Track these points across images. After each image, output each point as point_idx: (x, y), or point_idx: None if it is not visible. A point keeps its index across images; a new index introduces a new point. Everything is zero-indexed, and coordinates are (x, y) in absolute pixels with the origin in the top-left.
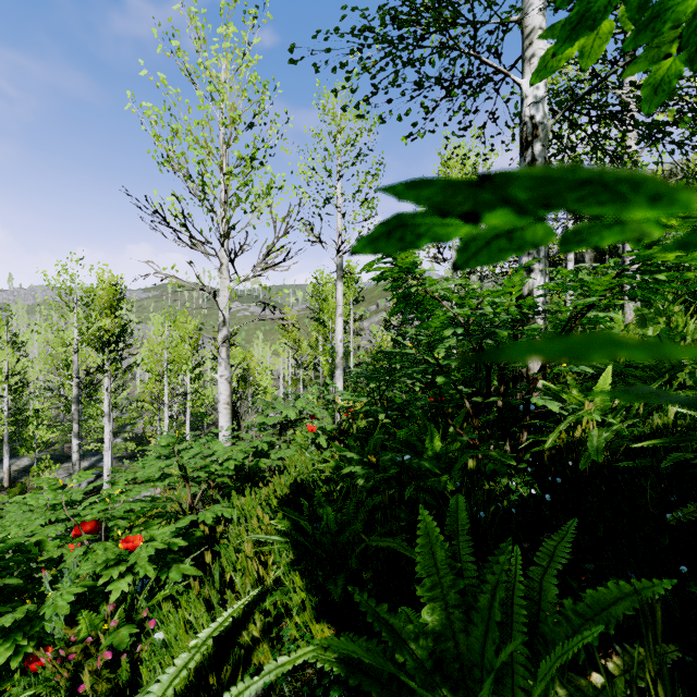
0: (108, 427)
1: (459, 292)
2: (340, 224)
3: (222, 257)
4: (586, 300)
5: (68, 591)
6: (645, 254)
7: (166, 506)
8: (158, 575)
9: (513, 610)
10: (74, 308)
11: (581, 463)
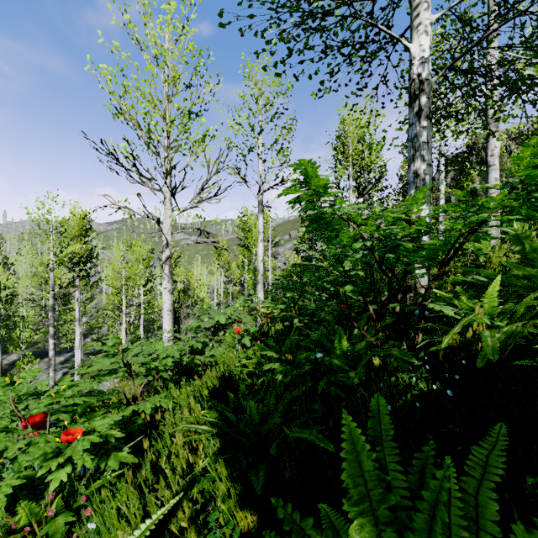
0: (78, 330)
1: (362, 215)
2: (261, 169)
3: (165, 192)
4: (482, 215)
5: (6, 484)
6: (535, 174)
7: (111, 398)
8: (97, 463)
9: (451, 528)
10: (50, 236)
11: (477, 361)
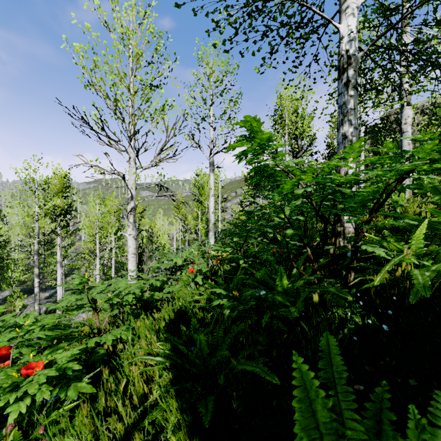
0: (60, 270)
1: (300, 168)
2: (212, 135)
3: (130, 152)
4: (414, 163)
5: None
6: None
7: (76, 331)
8: (58, 393)
9: None
10: (35, 191)
11: (410, 298)
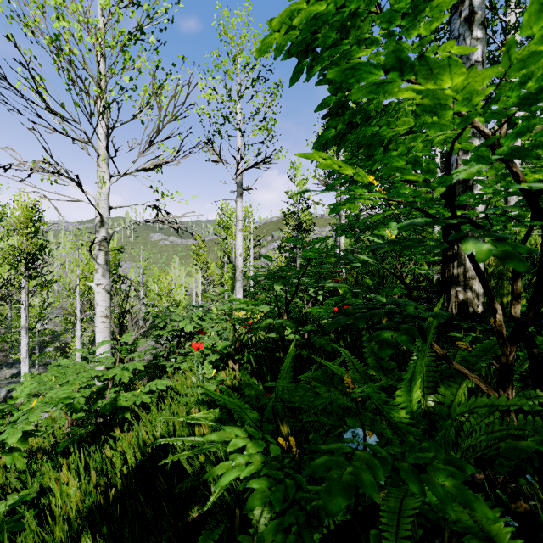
0: (25, 339)
1: None
2: (240, 144)
3: (99, 147)
4: None
5: None
6: None
7: None
8: None
9: None
10: None
11: None
